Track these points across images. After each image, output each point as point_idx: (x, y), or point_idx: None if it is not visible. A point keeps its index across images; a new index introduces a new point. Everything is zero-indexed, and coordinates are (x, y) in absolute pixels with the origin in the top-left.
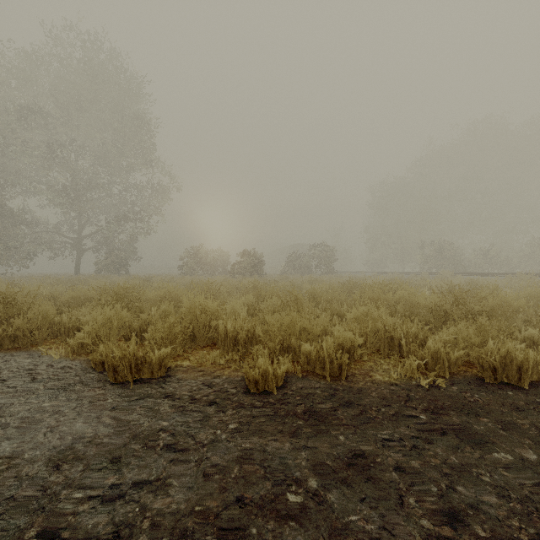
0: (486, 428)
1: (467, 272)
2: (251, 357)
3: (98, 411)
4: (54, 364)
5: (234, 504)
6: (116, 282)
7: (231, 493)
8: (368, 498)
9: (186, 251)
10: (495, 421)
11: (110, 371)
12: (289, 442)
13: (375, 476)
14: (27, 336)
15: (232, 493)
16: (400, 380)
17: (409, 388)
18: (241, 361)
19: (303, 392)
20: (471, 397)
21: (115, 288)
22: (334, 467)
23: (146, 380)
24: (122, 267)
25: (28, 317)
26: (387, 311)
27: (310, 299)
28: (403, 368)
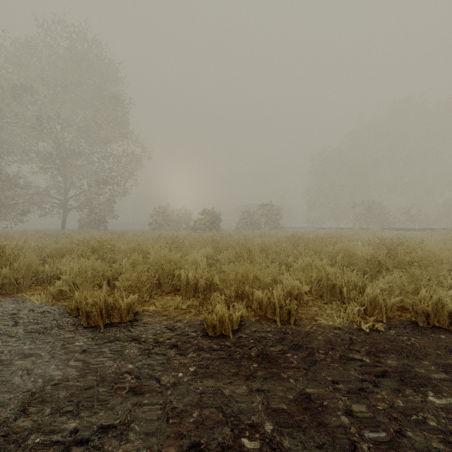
0: (425, 370)
1: (393, 228)
2: (210, 303)
3: (70, 354)
4: (35, 308)
5: (192, 450)
6: (95, 236)
7: (189, 438)
8: (321, 444)
9: (156, 210)
10: (433, 364)
11: (83, 316)
12: (244, 385)
13: (326, 420)
14: (13, 283)
15: (190, 438)
16: (342, 324)
17: (351, 332)
18: (201, 306)
19: (256, 336)
20: (408, 341)
21: (91, 242)
22: (287, 411)
23: (115, 324)
24: (101, 223)
25: (14, 267)
26: (329, 262)
27: (260, 250)
28: (345, 313)
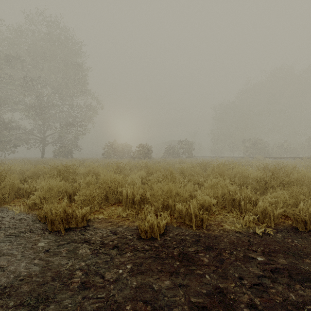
0: (308, 268)
1: (272, 157)
2: (143, 212)
3: (36, 253)
4: (15, 216)
5: None
6: (64, 162)
7: None
8: None
9: (107, 144)
10: None
11: (48, 223)
12: (169, 280)
13: None
14: (1, 197)
15: None
16: (242, 229)
17: (249, 235)
18: (136, 215)
19: (177, 238)
20: (292, 242)
21: (58, 167)
22: (203, 304)
23: (73, 229)
24: (69, 153)
25: (1, 185)
26: (230, 182)
27: (180, 173)
28: (243, 220)
